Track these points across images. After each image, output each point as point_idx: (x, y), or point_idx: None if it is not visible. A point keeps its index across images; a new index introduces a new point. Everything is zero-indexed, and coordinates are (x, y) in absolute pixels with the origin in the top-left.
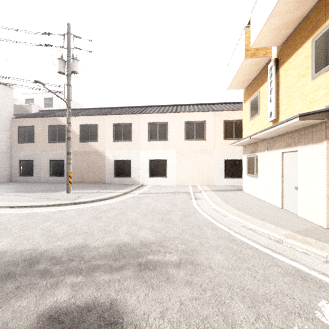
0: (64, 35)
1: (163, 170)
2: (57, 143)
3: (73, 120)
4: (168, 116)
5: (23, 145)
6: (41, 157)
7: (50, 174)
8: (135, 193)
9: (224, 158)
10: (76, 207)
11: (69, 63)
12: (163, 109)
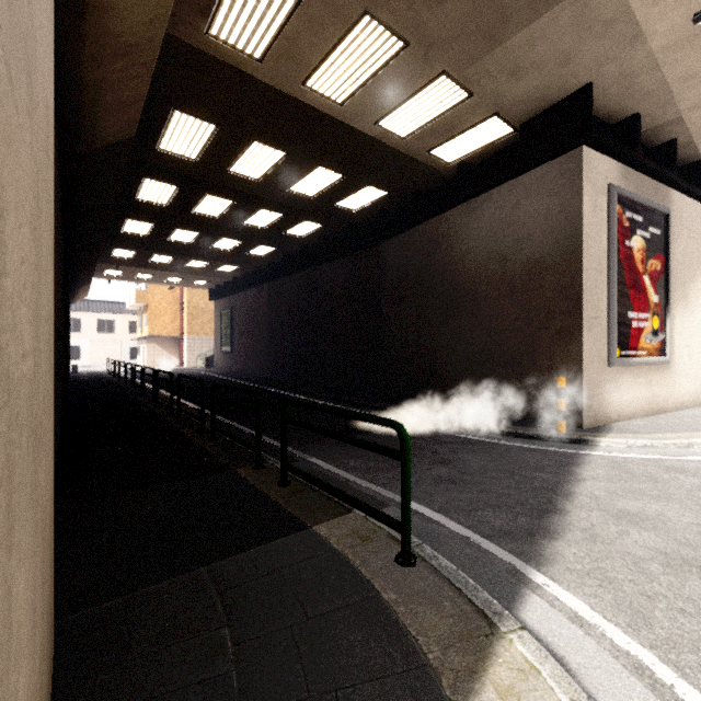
0: None
1: (77, 355)
2: None
3: None
4: (82, 315)
5: None
6: None
7: None
8: None
9: (130, 346)
10: None
11: None
12: (75, 305)
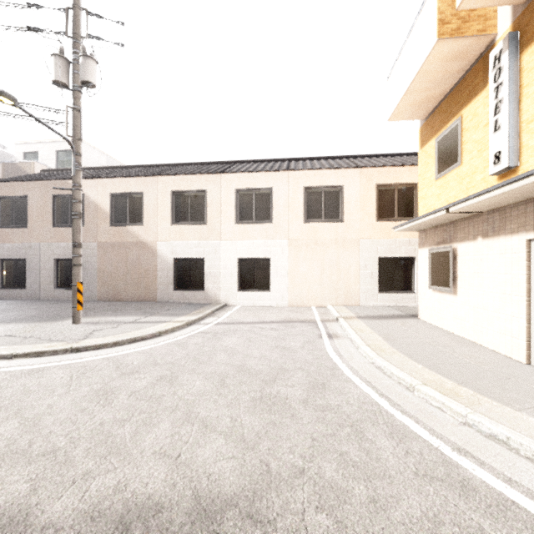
0: (66, 10)
1: (264, 277)
2: (69, 228)
3: (99, 185)
4: (274, 178)
5: (8, 231)
6: (41, 253)
7: (57, 285)
8: (210, 323)
9: (378, 255)
10: (75, 359)
11: (76, 66)
12: (263, 165)
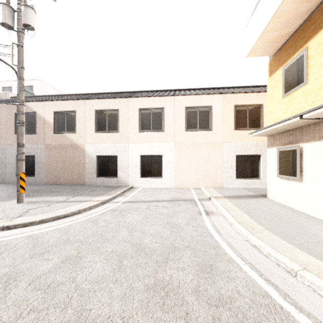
0: None
1: (158, 168)
2: (25, 135)
3: (46, 106)
4: (165, 101)
5: None
6: (6, 151)
7: None
8: (119, 201)
9: (236, 153)
10: (3, 237)
11: (20, 13)
12: (157, 93)
